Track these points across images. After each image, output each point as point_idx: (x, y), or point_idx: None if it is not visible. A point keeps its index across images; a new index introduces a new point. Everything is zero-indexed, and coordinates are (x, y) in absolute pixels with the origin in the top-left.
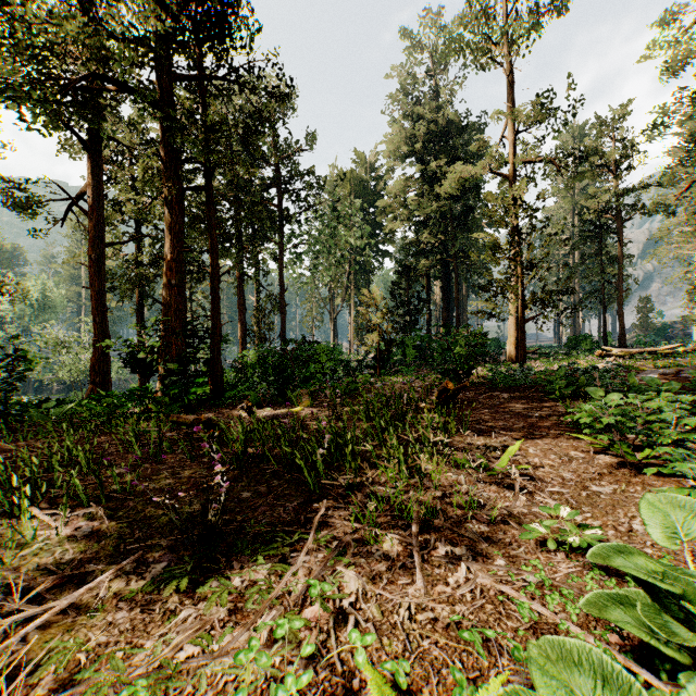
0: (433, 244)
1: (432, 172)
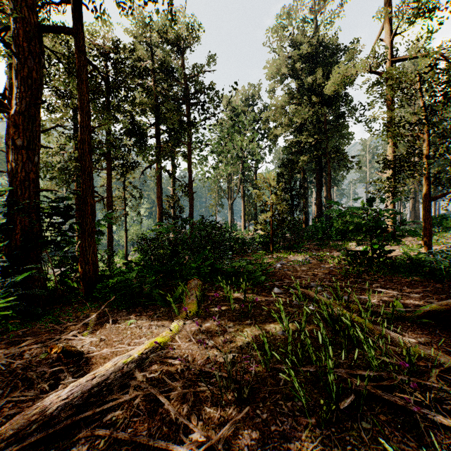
0: (310, 143)
1: (309, 85)
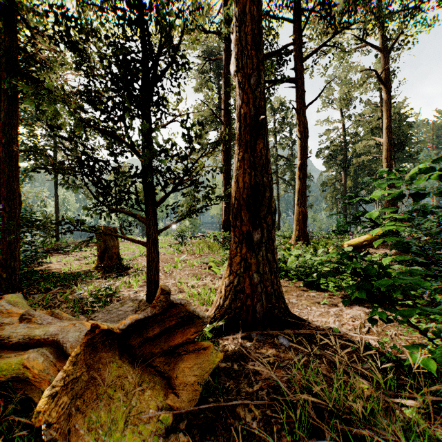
0: None
1: None
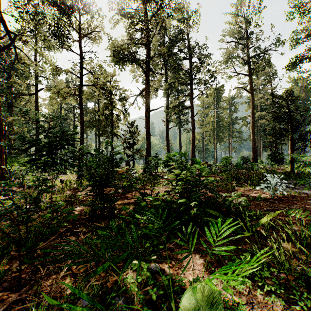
0: None
1: None
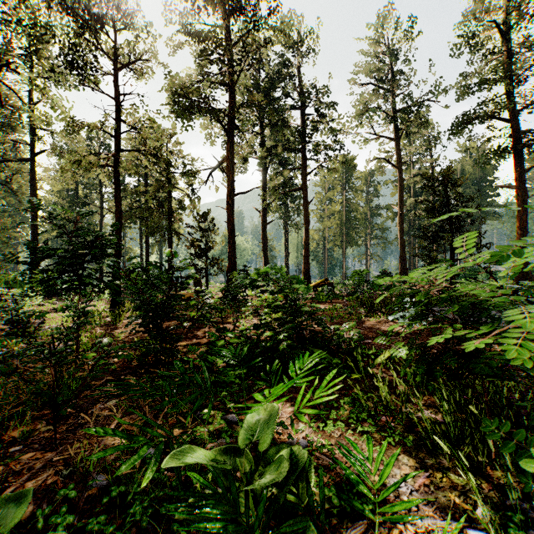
0: None
1: None
